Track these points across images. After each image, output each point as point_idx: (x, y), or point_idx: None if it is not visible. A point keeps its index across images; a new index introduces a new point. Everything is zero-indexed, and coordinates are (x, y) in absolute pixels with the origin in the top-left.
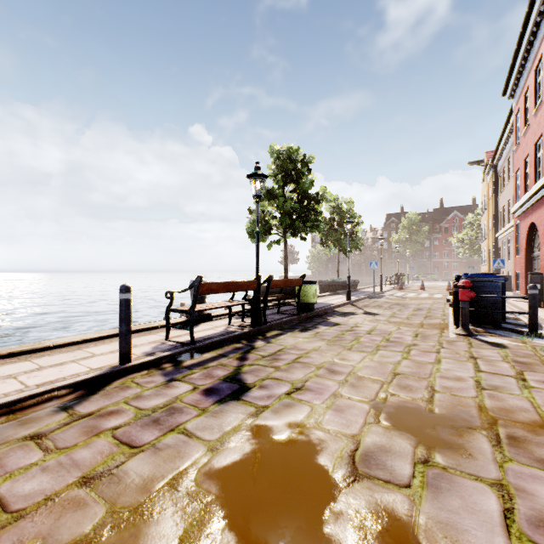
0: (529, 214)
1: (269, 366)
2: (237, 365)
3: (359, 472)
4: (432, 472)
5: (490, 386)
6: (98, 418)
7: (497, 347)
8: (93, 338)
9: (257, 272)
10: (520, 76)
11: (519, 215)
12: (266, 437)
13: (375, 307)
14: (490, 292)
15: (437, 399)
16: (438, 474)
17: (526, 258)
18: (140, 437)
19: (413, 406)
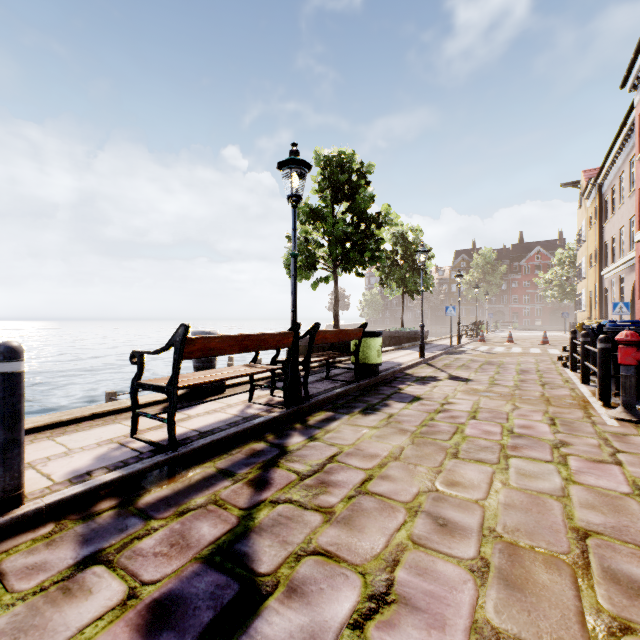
0: None
1: (310, 508)
2: (247, 502)
3: None
4: None
5: None
6: None
7: None
8: None
9: (293, 318)
10: None
11: None
12: None
13: (461, 368)
14: None
15: None
16: None
17: None
18: None
19: None
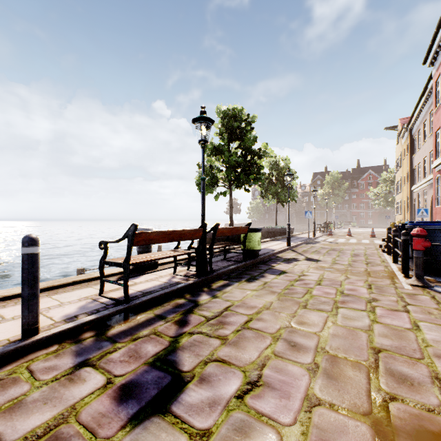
0: None
1: (213, 336)
2: (174, 333)
3: None
4: None
5: None
6: None
7: None
8: (17, 294)
9: (202, 220)
10: None
11: (440, 169)
12: None
13: (314, 252)
14: (438, 240)
15: None
16: None
17: None
18: None
19: (439, 431)
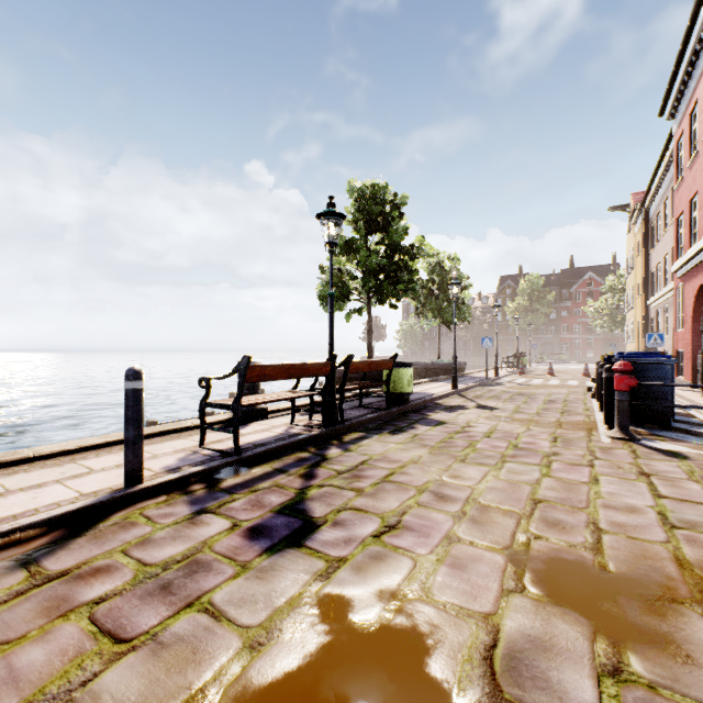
0: (697, 273)
1: (347, 488)
2: (300, 486)
3: (504, 695)
4: (632, 695)
5: (682, 522)
6: (73, 582)
7: (674, 457)
8: (96, 445)
9: (330, 350)
10: (685, 89)
11: (683, 275)
12: (342, 619)
13: (491, 398)
14: (656, 379)
15: (608, 546)
16: (644, 701)
17: (693, 333)
18: (135, 619)
19: (573, 559)
